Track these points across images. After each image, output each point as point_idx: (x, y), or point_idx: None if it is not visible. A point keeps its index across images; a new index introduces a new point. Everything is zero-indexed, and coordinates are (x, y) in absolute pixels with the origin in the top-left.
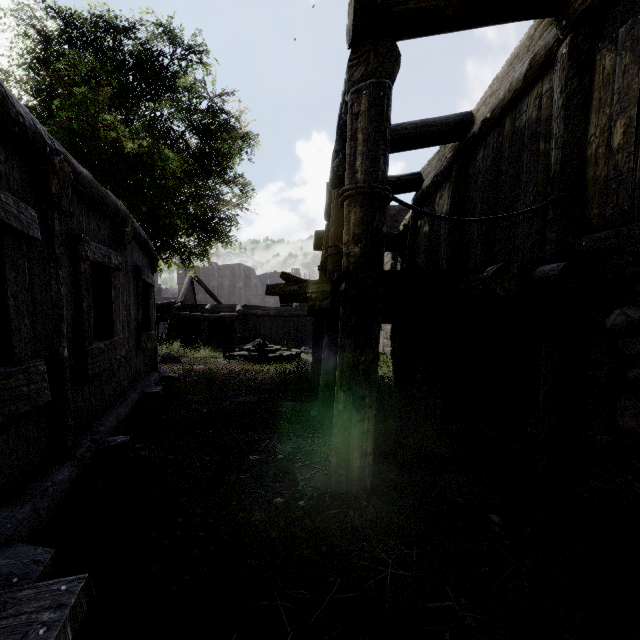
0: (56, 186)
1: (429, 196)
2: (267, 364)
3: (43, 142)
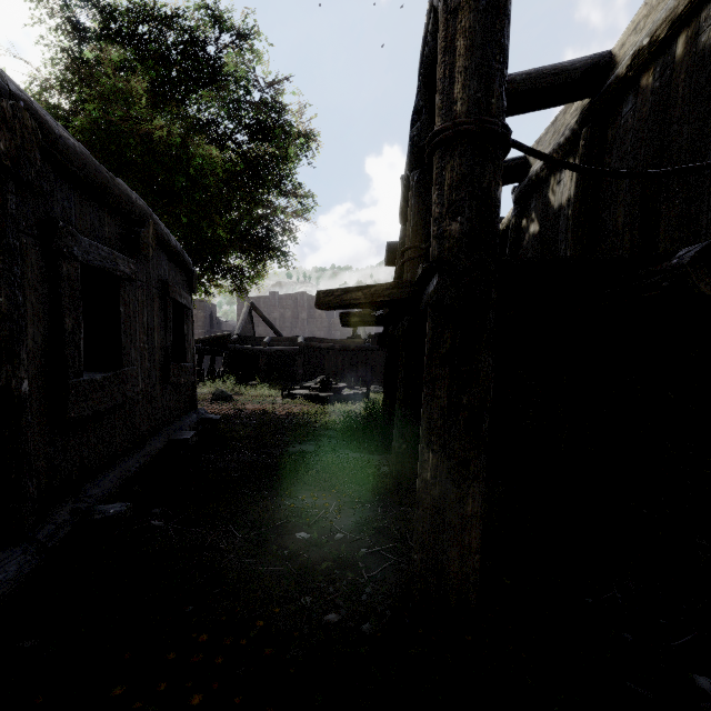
0: (7, 142)
1: (539, 184)
2: (331, 404)
3: None
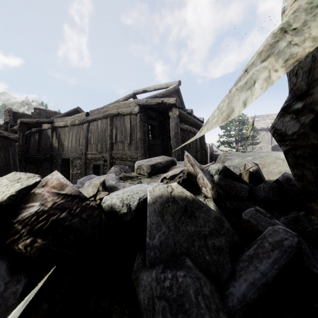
0: None
1: (34, 133)
2: None
3: None
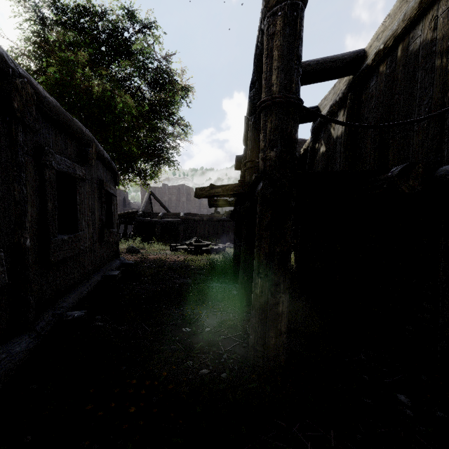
0: (18, 103)
1: (326, 123)
2: (201, 255)
3: (5, 64)
